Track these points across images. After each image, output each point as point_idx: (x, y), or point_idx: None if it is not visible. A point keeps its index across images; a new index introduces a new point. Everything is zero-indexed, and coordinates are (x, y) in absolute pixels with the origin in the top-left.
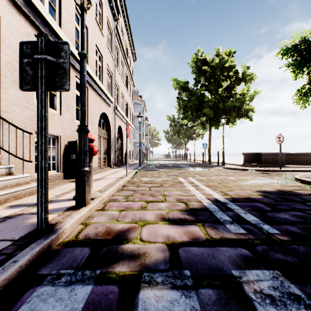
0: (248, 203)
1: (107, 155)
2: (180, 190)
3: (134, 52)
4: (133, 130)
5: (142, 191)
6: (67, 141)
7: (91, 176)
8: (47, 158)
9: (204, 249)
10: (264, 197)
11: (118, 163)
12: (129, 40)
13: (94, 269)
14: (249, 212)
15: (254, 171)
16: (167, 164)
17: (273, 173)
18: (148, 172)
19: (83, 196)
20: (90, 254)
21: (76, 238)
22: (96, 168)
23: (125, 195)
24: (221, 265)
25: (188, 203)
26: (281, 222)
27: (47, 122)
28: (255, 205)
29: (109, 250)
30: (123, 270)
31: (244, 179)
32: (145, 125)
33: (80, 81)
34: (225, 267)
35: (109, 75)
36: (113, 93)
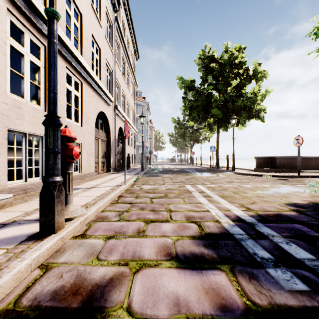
0: (283, 224)
1: (106, 159)
2: (189, 202)
3: (137, 50)
4: (136, 132)
5: (142, 204)
6: None
7: (71, 187)
8: None
9: None
10: (299, 213)
11: (119, 168)
12: (132, 36)
13: None
14: (292, 241)
15: (270, 177)
16: (172, 168)
17: (293, 180)
18: (151, 178)
19: (51, 219)
20: None
21: (14, 306)
22: (93, 173)
23: (119, 210)
24: None
25: (202, 224)
26: None
27: None
28: (294, 227)
29: None
30: None
31: (262, 187)
32: (149, 127)
33: (48, 51)
34: None
35: (108, 71)
36: (113, 91)
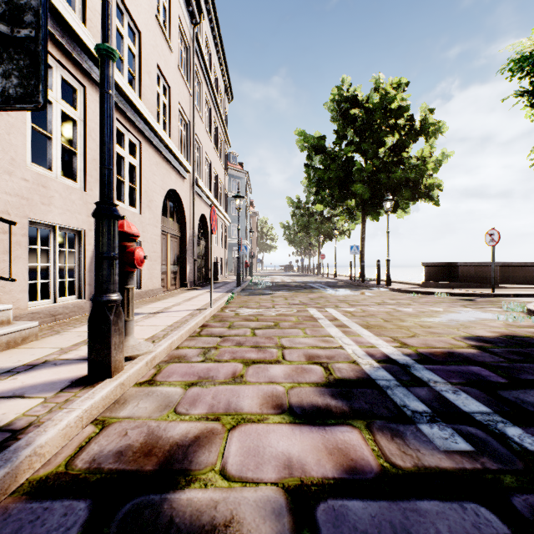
0: (454, 366)
1: (180, 266)
2: (313, 335)
3: (229, 86)
4: (227, 223)
5: (238, 337)
6: None
7: (131, 309)
8: None
9: (382, 506)
10: (482, 350)
11: (200, 281)
12: (221, 64)
13: None
14: (462, 390)
15: (446, 296)
16: (287, 282)
17: (482, 300)
18: (253, 297)
19: (106, 356)
20: (85, 528)
21: (66, 469)
22: (158, 290)
23: (204, 347)
24: None
25: (330, 366)
26: None
27: None
28: (470, 371)
29: (138, 511)
30: None
31: (431, 312)
32: (249, 214)
33: (101, 107)
34: None
35: (183, 123)
36: (190, 155)
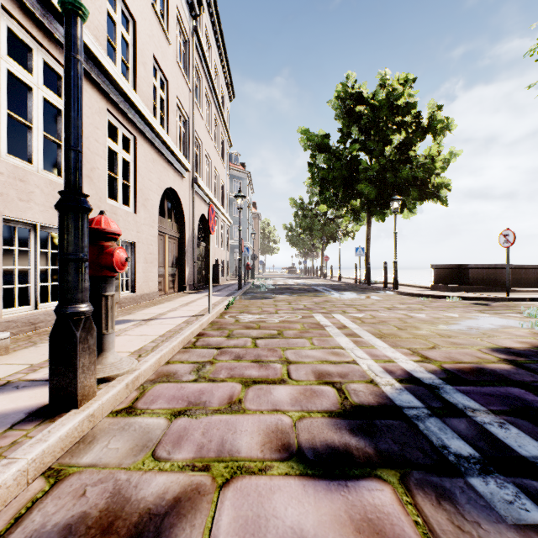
0: (490, 387)
1: (178, 268)
2: (321, 346)
3: (230, 83)
4: (229, 224)
5: (238, 348)
6: None
7: (110, 321)
8: None
9: None
10: (517, 366)
11: (200, 284)
12: (222, 60)
13: None
14: (509, 421)
15: (459, 300)
16: (290, 284)
17: (498, 305)
18: (255, 301)
19: (71, 381)
20: None
21: None
22: (155, 294)
23: (198, 361)
24: None
25: (344, 387)
26: None
27: None
28: (511, 394)
29: None
30: None
31: (447, 318)
32: (251, 215)
33: (65, 75)
34: None
35: (182, 119)
36: (190, 153)
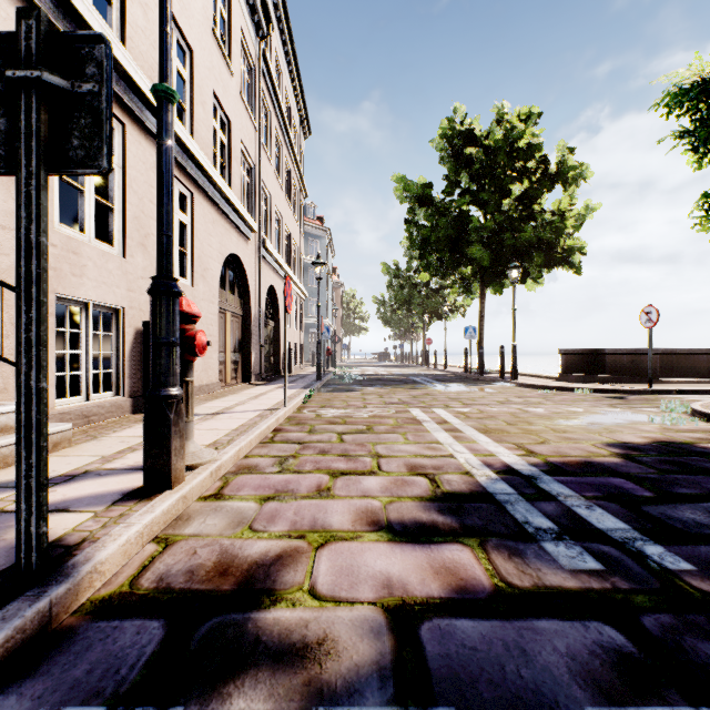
0: (591, 477)
1: (242, 354)
2: (416, 441)
3: (306, 116)
4: (303, 297)
5: (322, 443)
6: (142, 321)
7: (191, 408)
8: (45, 365)
9: (494, 625)
10: (628, 459)
11: (268, 373)
12: (295, 88)
13: (164, 705)
14: (598, 504)
15: (590, 393)
16: (382, 374)
17: (636, 398)
18: (339, 394)
19: (165, 463)
20: (163, 646)
21: (131, 588)
22: (215, 385)
23: (279, 455)
24: (551, 686)
25: (437, 477)
26: (691, 536)
27: (47, 263)
28: (610, 483)
29: (220, 630)
30: (253, 709)
31: (568, 413)
32: (332, 285)
33: (158, 161)
34: (565, 698)
35: (247, 167)
36: (256, 209)
